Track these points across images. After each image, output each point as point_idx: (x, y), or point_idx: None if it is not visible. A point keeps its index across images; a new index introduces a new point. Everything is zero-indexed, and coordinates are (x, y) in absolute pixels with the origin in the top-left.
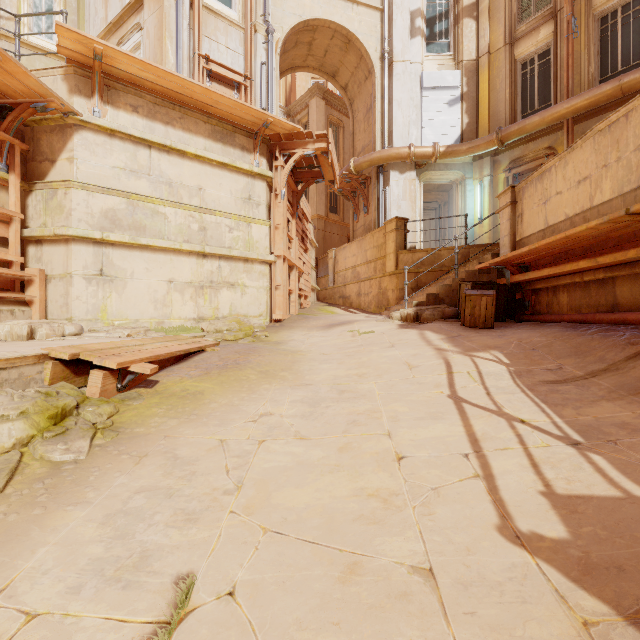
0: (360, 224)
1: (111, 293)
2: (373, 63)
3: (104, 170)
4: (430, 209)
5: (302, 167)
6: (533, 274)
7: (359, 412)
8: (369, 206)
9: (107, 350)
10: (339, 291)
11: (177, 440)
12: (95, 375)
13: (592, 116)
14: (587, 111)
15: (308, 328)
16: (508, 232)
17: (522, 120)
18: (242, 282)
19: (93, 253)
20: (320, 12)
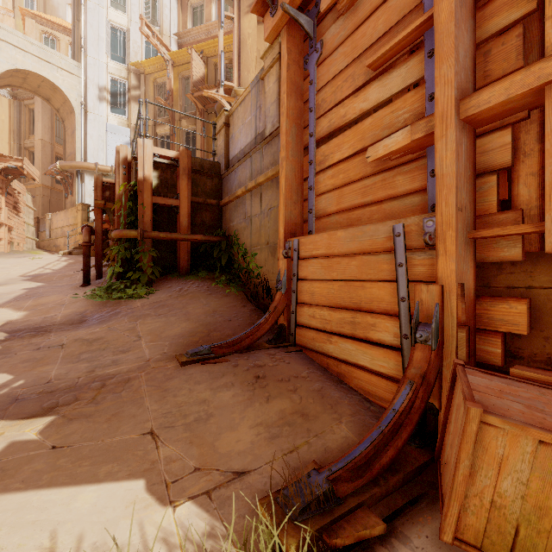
0: (69, 200)
1: None
2: (74, 108)
3: None
4: None
5: (10, 167)
6: None
7: (5, 270)
8: (73, 191)
9: None
10: (53, 242)
11: None
12: None
13: None
14: None
15: (8, 258)
16: None
17: None
18: None
19: None
20: (31, 66)
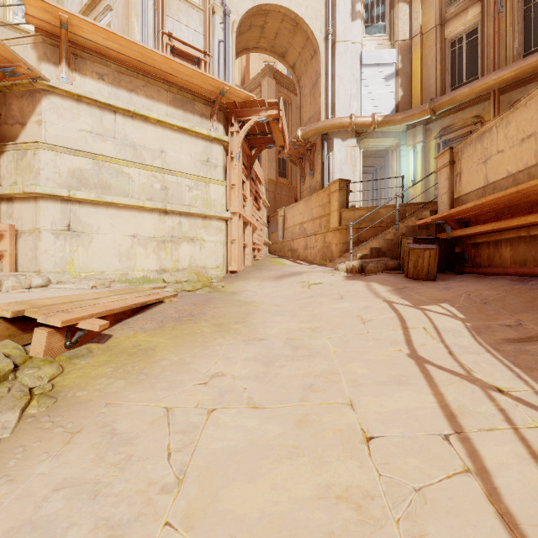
0: (306, 186)
1: (78, 247)
2: (318, 43)
3: (71, 133)
4: (368, 173)
5: (255, 134)
6: (476, 229)
7: (316, 374)
8: (314, 170)
9: (57, 305)
10: (288, 245)
11: (119, 409)
12: (39, 333)
13: (517, 87)
14: (512, 82)
15: (261, 279)
16: (446, 190)
17: (453, 91)
18: (201, 237)
19: (61, 210)
20: None
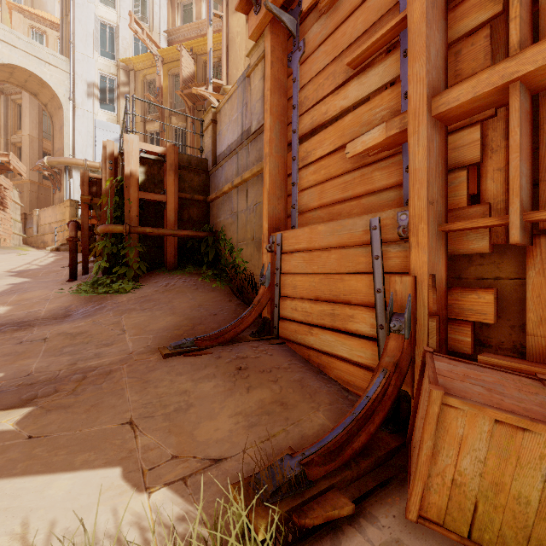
0: (57, 196)
1: None
2: (62, 103)
3: None
4: None
5: None
6: None
7: None
8: (62, 187)
9: None
10: (41, 238)
11: None
12: None
13: None
14: None
15: None
16: None
17: None
18: None
19: None
20: (18, 61)
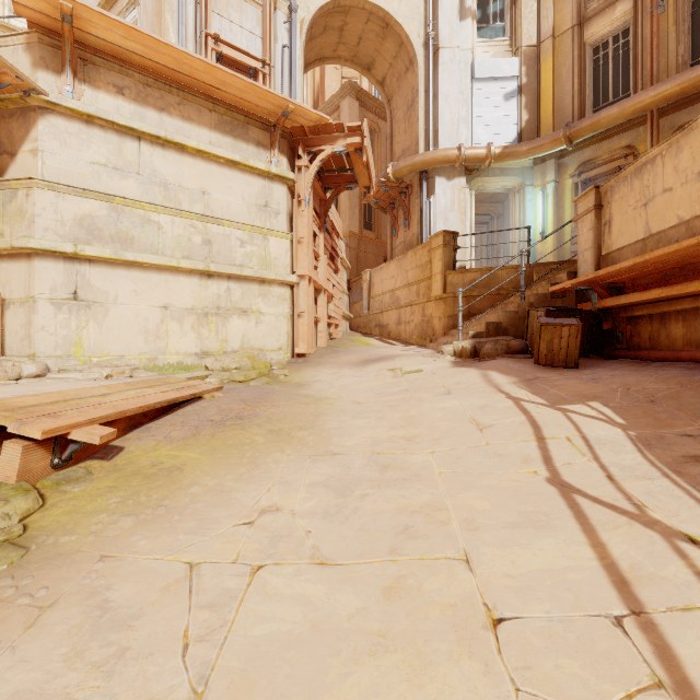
0: (400, 241)
1: (88, 322)
2: (415, 50)
3: (79, 166)
4: (481, 223)
5: (331, 170)
6: (634, 297)
7: (413, 509)
8: (410, 219)
9: (42, 407)
10: (375, 319)
11: (118, 565)
12: (10, 449)
13: (683, 106)
14: (677, 100)
15: (338, 365)
16: (591, 244)
17: (596, 113)
18: (257, 308)
19: (64, 271)
20: None
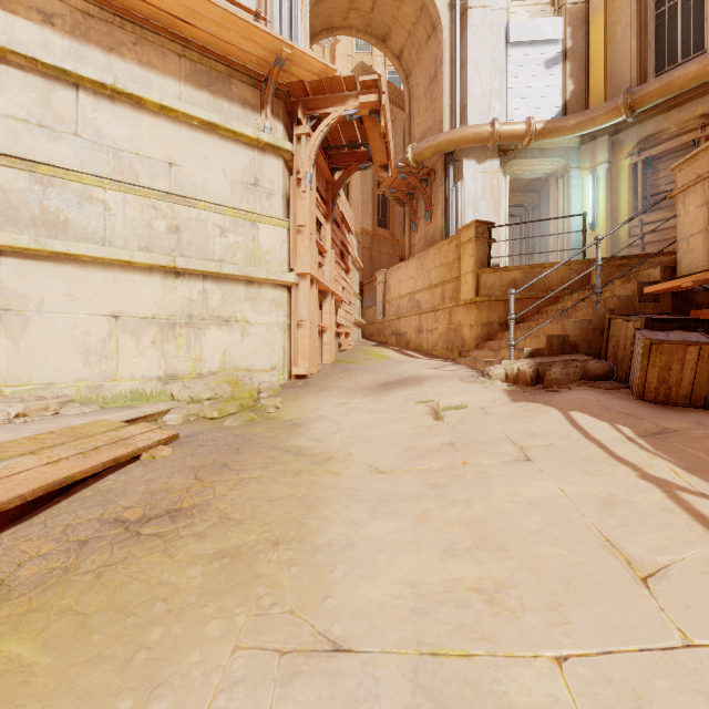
0: (419, 236)
1: None
2: (439, 12)
3: None
4: (513, 216)
5: (340, 146)
6: None
7: None
8: (433, 211)
9: None
10: (391, 326)
11: None
12: None
13: None
14: None
15: (348, 390)
16: (703, 227)
17: (667, 73)
18: (243, 316)
19: None
20: None
